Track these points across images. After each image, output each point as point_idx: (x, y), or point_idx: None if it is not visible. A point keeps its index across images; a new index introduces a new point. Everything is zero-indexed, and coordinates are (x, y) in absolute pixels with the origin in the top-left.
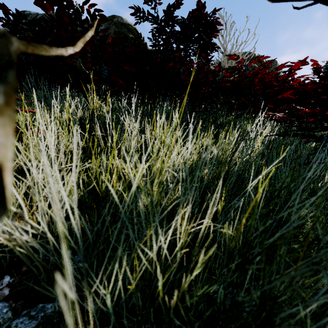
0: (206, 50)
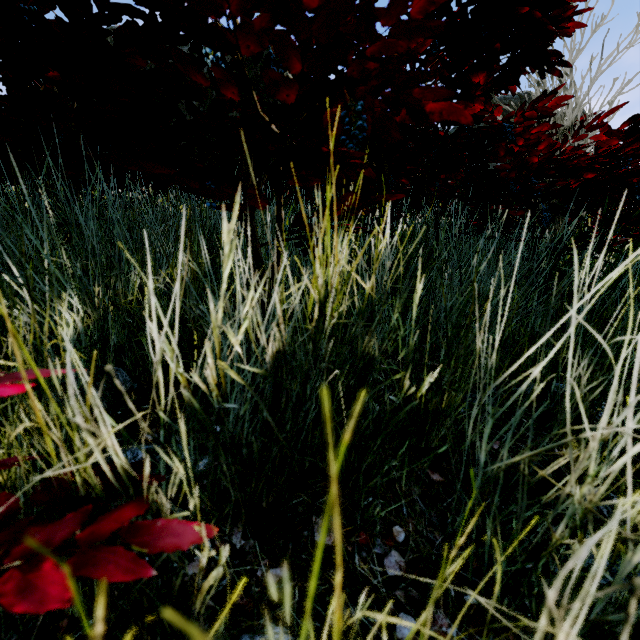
0: (516, 76)
